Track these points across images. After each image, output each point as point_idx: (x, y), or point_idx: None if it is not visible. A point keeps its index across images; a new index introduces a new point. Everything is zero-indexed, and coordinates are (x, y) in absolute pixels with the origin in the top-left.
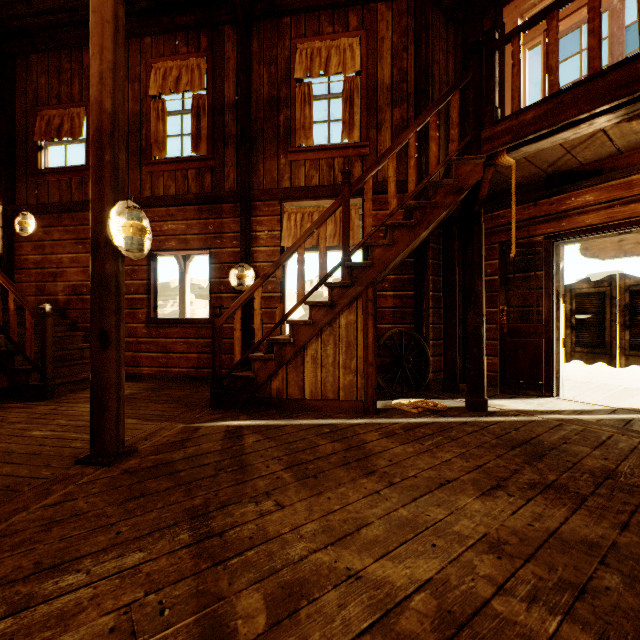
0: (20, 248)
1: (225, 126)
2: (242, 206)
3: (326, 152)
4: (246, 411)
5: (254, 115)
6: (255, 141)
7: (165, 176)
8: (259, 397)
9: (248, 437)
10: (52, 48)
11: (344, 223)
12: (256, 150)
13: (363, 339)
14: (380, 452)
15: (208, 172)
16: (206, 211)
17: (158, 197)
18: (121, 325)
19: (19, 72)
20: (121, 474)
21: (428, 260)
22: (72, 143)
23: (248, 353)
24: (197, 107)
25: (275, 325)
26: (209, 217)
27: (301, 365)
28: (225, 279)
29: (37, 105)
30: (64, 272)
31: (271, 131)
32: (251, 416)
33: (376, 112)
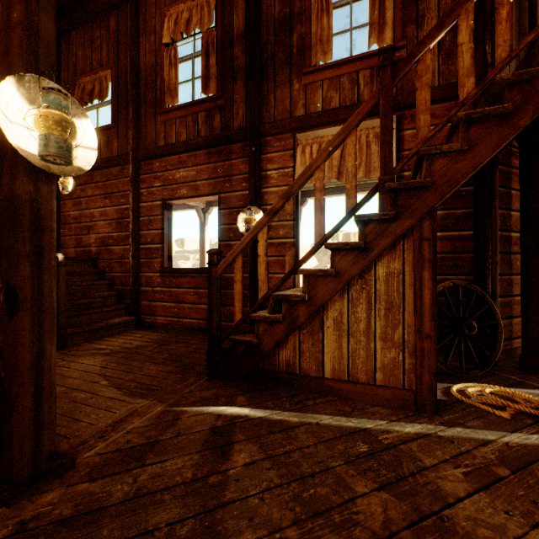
0: (64, 206)
1: (234, 60)
2: (251, 143)
3: (348, 65)
4: (247, 387)
5: (264, 41)
6: (265, 70)
7: (177, 123)
8: (264, 369)
9: (238, 450)
10: (86, 20)
11: (384, 126)
12: (266, 79)
13: (414, 298)
14: None
15: (217, 112)
16: (215, 154)
17: (170, 145)
18: (44, 277)
19: (63, 50)
20: (6, 538)
21: (495, 187)
22: (102, 106)
23: (250, 312)
24: (206, 45)
25: (284, 276)
26: (218, 160)
27: (319, 331)
28: (234, 225)
29: (76, 76)
30: (95, 225)
31: (283, 55)
32: (251, 398)
33: (415, 1)
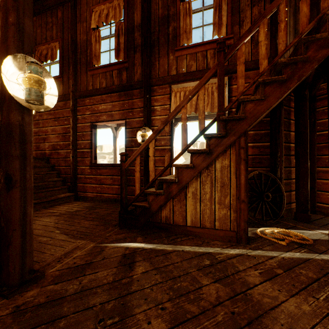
0: None
1: (134, 40)
2: (145, 90)
3: (201, 47)
4: (143, 232)
5: (152, 30)
6: (153, 47)
7: (100, 76)
8: (152, 222)
9: (138, 265)
10: (42, 11)
11: (219, 85)
12: (154, 52)
13: (236, 180)
14: (272, 309)
15: (124, 71)
16: (123, 95)
17: (96, 89)
18: (27, 169)
19: None
20: (9, 314)
21: (282, 118)
22: (53, 64)
23: (144, 189)
24: (118, 30)
25: (164, 168)
26: (125, 99)
27: (184, 199)
28: (134, 138)
29: (36, 45)
30: (48, 137)
31: (163, 38)
32: (145, 238)
33: (239, 12)
